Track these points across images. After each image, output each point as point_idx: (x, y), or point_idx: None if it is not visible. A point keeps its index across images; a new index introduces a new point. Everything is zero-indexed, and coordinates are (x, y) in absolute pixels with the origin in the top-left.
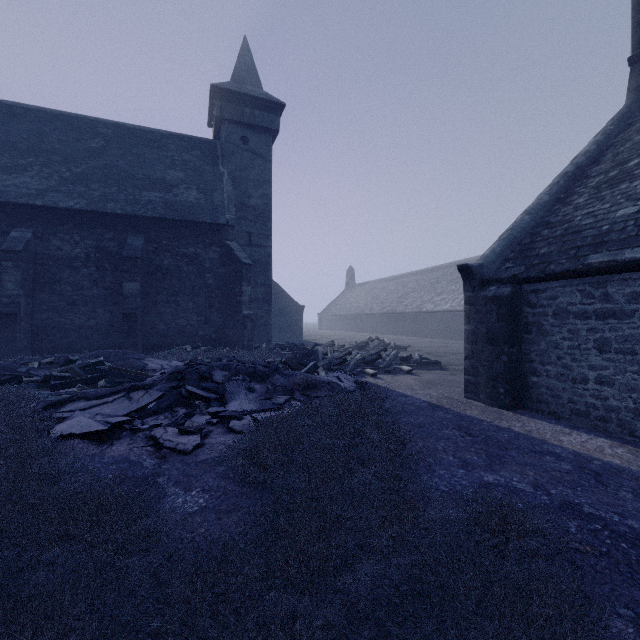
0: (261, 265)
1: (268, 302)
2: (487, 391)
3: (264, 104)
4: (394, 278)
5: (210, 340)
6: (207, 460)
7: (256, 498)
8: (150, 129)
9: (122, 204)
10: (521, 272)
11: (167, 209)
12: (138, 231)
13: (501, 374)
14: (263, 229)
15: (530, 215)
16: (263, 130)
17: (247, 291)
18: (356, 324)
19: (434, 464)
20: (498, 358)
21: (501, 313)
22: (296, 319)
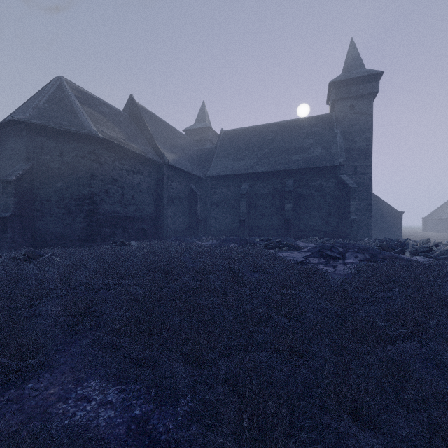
0: (363, 186)
1: (369, 210)
2: None
3: (366, 78)
4: None
5: (329, 234)
6: (338, 274)
7: None
8: (294, 120)
9: (283, 165)
10: None
11: (305, 163)
12: (290, 177)
13: None
14: (365, 162)
15: None
16: (365, 96)
17: (353, 204)
18: None
19: None
20: None
21: None
22: (395, 222)
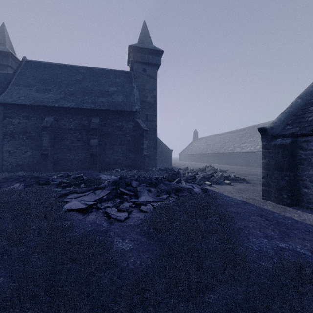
0: (152, 130)
1: (155, 148)
2: (276, 196)
3: (153, 52)
4: (218, 135)
5: (128, 166)
6: (131, 225)
7: (156, 246)
8: (102, 69)
9: (90, 104)
10: (297, 131)
11: (109, 105)
12: (97, 116)
13: (284, 187)
14: (153, 112)
15: (301, 99)
16: (153, 65)
17: (146, 143)
18: (198, 158)
19: (249, 235)
20: (282, 178)
21: (284, 153)
22: (168, 156)
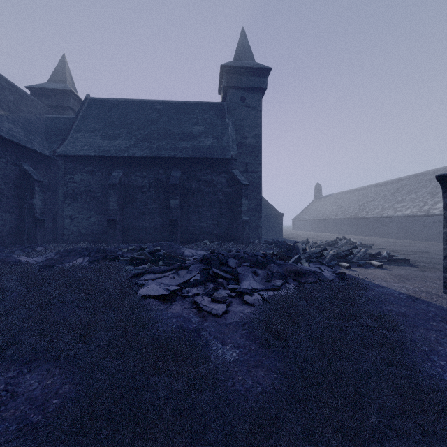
0: (254, 185)
1: (259, 211)
2: None
3: (256, 71)
4: (355, 190)
5: (220, 237)
6: (232, 323)
7: (274, 359)
8: (183, 102)
9: (168, 151)
10: None
11: (194, 151)
12: (177, 167)
13: None
14: (255, 159)
15: None
16: (255, 90)
17: (245, 203)
18: (323, 226)
19: (431, 354)
20: None
21: None
22: (277, 223)
